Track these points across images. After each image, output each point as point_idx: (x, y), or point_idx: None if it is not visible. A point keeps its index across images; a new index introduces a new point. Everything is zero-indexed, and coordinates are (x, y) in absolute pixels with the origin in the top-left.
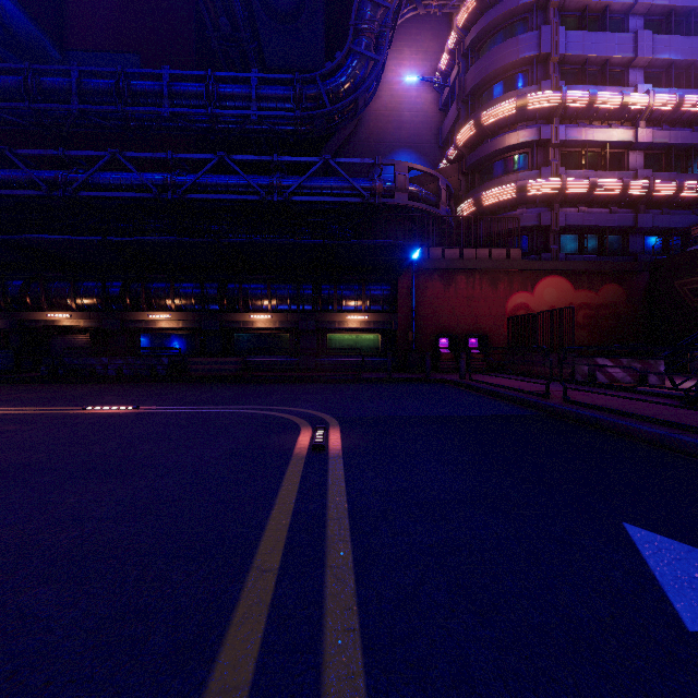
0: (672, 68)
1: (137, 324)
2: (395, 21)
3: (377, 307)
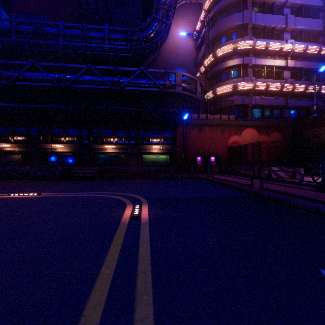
0: (302, 32)
1: (46, 150)
2: (175, 5)
3: (167, 142)
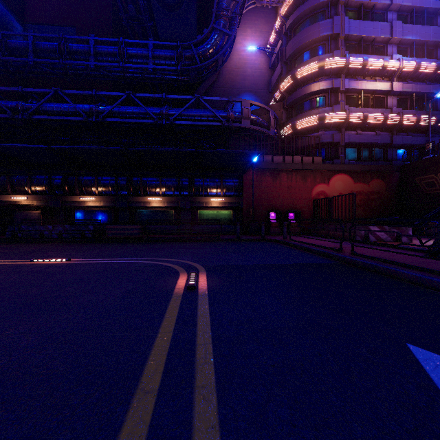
0: (413, 45)
1: (73, 203)
2: (241, 10)
3: (230, 193)
